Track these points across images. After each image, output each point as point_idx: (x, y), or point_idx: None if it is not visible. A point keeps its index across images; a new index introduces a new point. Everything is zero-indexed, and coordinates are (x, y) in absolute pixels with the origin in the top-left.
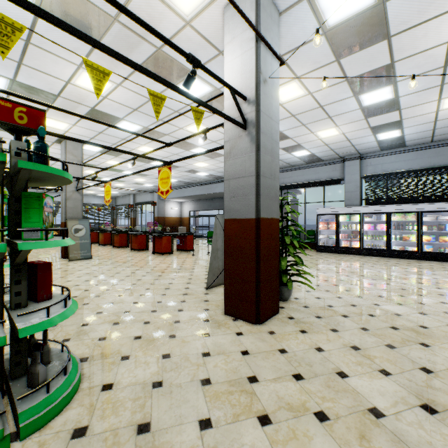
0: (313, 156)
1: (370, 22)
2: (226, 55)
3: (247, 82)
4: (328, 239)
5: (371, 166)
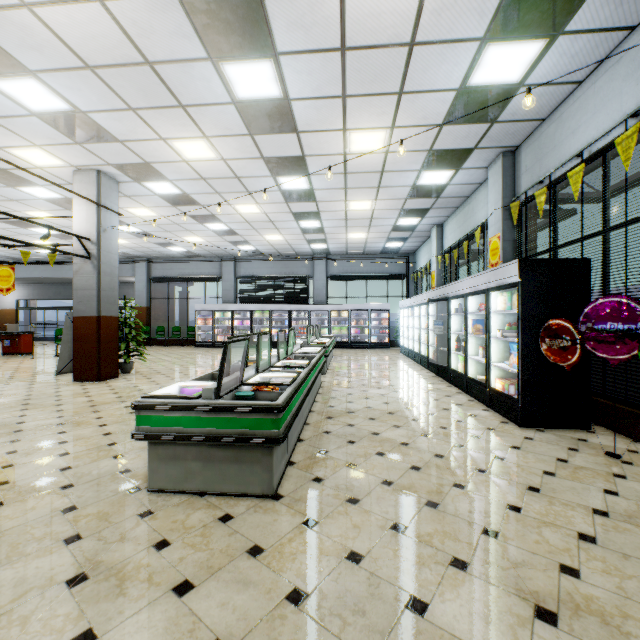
0: (191, 252)
1: (185, 198)
2: (75, 204)
3: (91, 229)
4: (208, 335)
5: (244, 268)
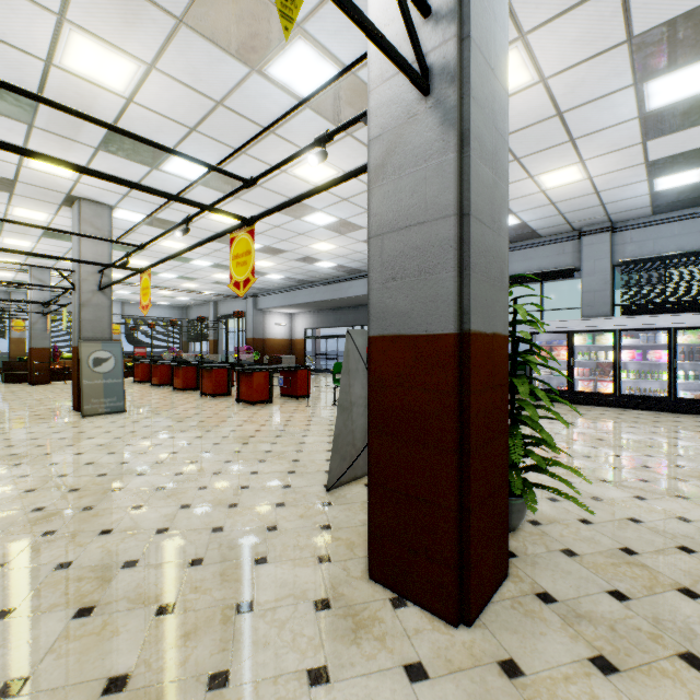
0: (523, 227)
1: None
2: None
3: None
4: (551, 378)
5: (633, 243)
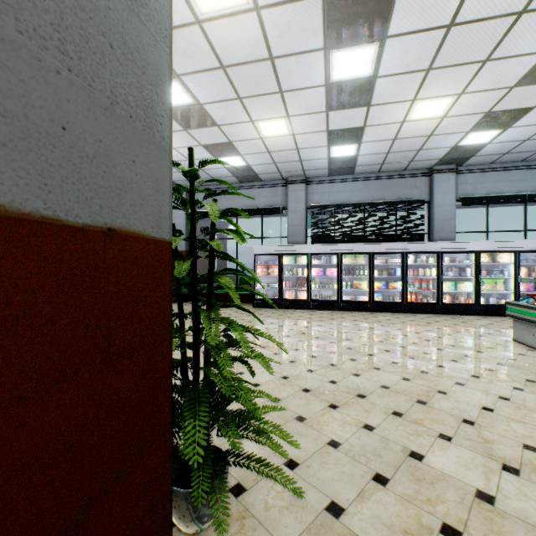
0: (249, 170)
1: None
2: None
3: None
4: (268, 289)
5: (318, 194)
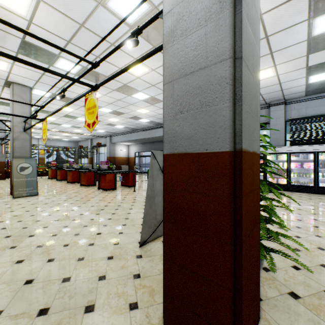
0: None
1: None
2: None
3: None
4: None
5: (295, 110)
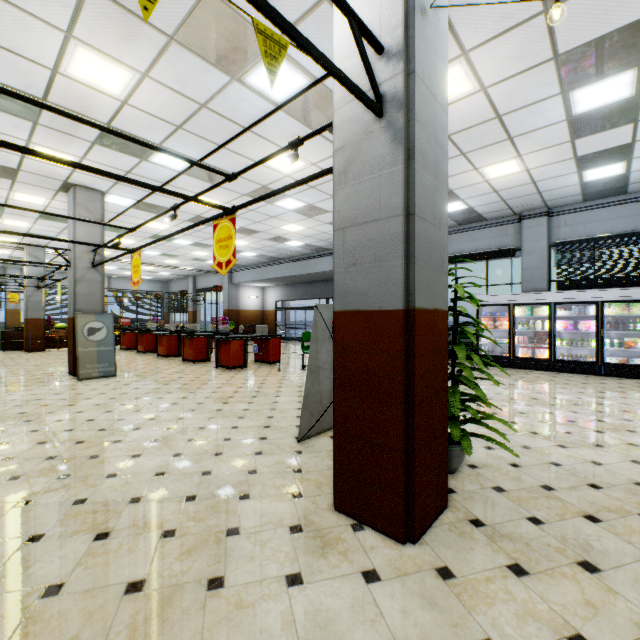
0: (470, 212)
1: None
2: None
3: (384, 13)
4: (495, 345)
5: (566, 226)
